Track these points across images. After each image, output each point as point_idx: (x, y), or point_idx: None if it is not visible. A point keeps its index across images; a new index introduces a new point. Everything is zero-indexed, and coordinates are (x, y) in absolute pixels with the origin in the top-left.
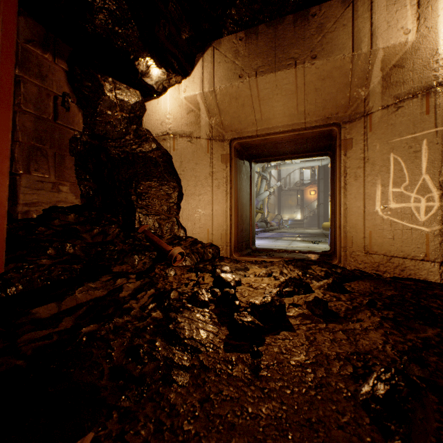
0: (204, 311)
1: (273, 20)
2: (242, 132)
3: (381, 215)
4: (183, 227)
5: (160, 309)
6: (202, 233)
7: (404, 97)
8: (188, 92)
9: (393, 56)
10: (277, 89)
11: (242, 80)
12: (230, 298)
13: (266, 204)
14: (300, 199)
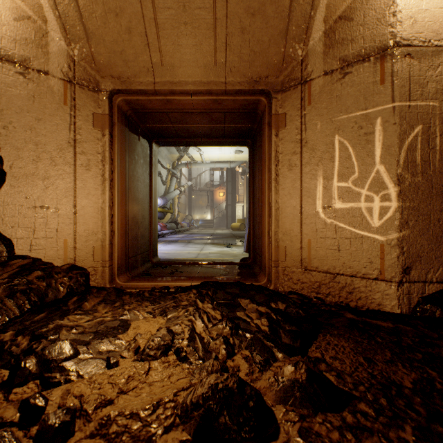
0: None
1: None
2: (131, 82)
3: (323, 218)
4: (5, 238)
5: None
6: (52, 248)
7: (353, 61)
8: None
9: (340, 2)
10: (186, 14)
11: None
12: None
13: (176, 204)
14: (210, 199)
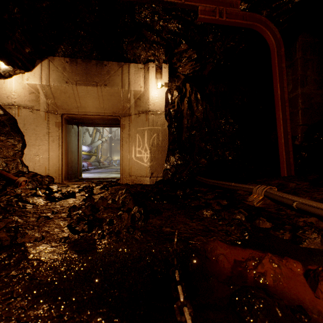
0: (39, 197)
1: (86, 59)
2: (70, 111)
3: (134, 159)
4: (26, 165)
5: (17, 198)
6: (41, 169)
7: (141, 112)
8: (30, 81)
9: (137, 94)
10: (89, 94)
11: (68, 85)
12: (52, 192)
13: (100, 149)
14: None
